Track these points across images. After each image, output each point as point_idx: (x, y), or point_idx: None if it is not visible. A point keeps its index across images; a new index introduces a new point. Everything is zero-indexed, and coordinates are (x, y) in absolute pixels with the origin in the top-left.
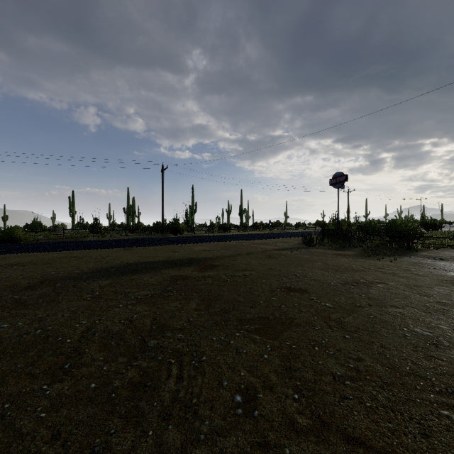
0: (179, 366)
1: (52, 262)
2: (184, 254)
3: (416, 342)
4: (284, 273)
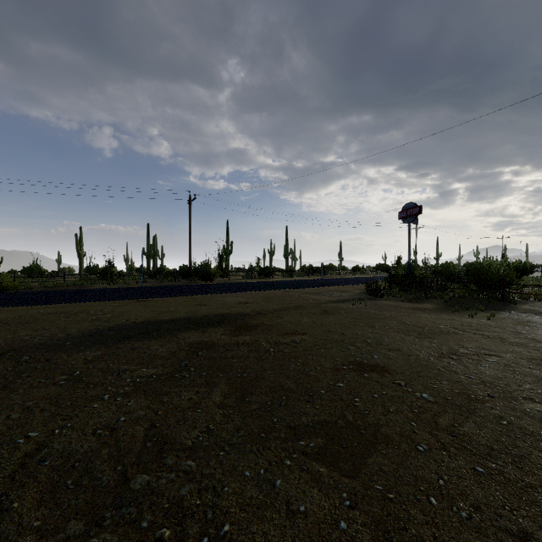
0: None
1: (33, 320)
2: (212, 308)
3: None
4: (349, 338)
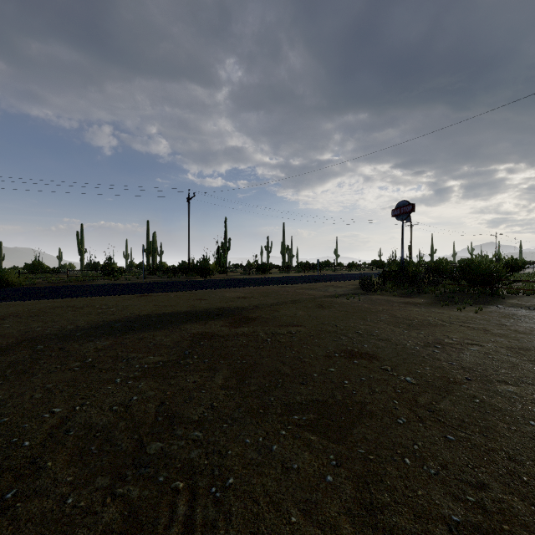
0: (190, 497)
1: (42, 313)
2: (212, 302)
3: None
4: (341, 329)
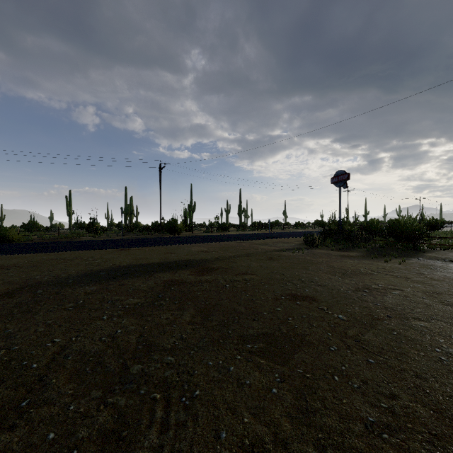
0: (166, 405)
1: (40, 264)
2: (180, 255)
3: None
4: (287, 277)
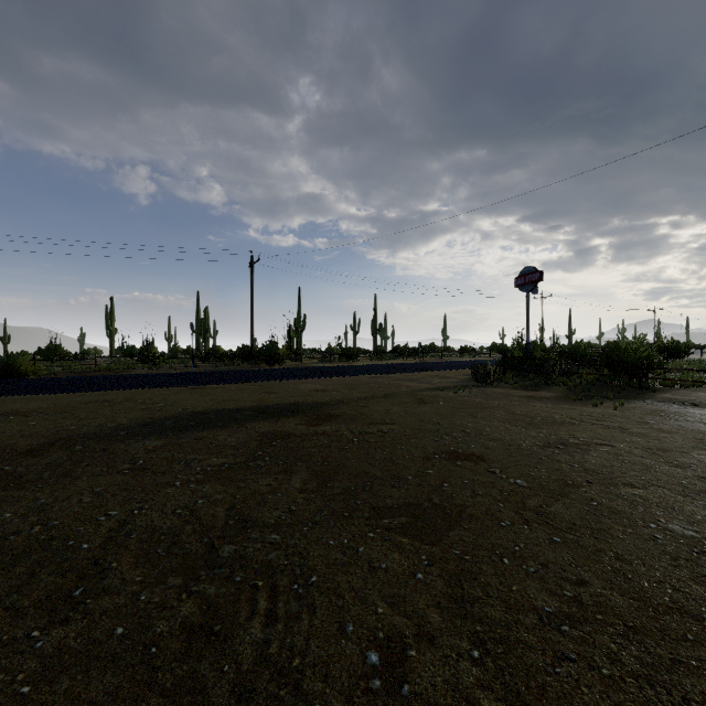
0: (271, 594)
1: (73, 409)
2: (284, 396)
3: (675, 551)
4: (444, 428)
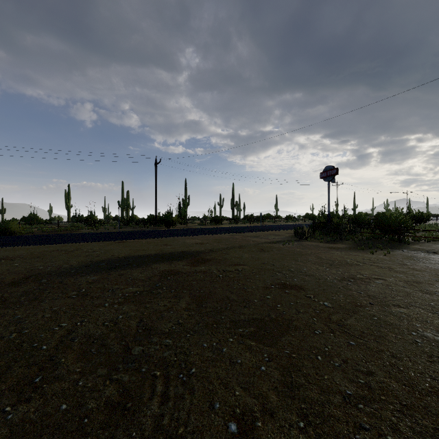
0: (165, 381)
1: (42, 255)
2: (176, 247)
3: (430, 351)
4: (277, 268)
